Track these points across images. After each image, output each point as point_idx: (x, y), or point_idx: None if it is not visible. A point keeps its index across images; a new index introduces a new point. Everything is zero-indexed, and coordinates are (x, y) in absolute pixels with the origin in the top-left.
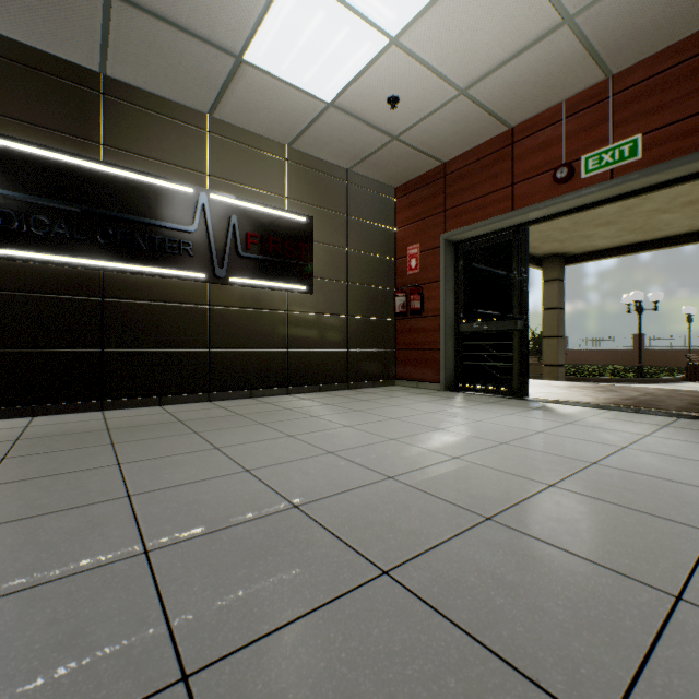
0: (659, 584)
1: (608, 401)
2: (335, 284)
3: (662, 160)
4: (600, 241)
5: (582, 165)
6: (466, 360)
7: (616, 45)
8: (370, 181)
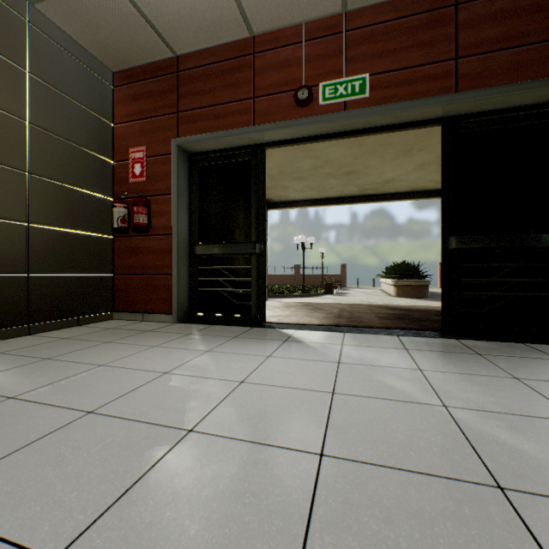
0: None
1: (331, 321)
2: (1, 170)
3: (385, 102)
4: (292, 194)
5: (321, 92)
6: (202, 286)
7: None
8: (73, 43)
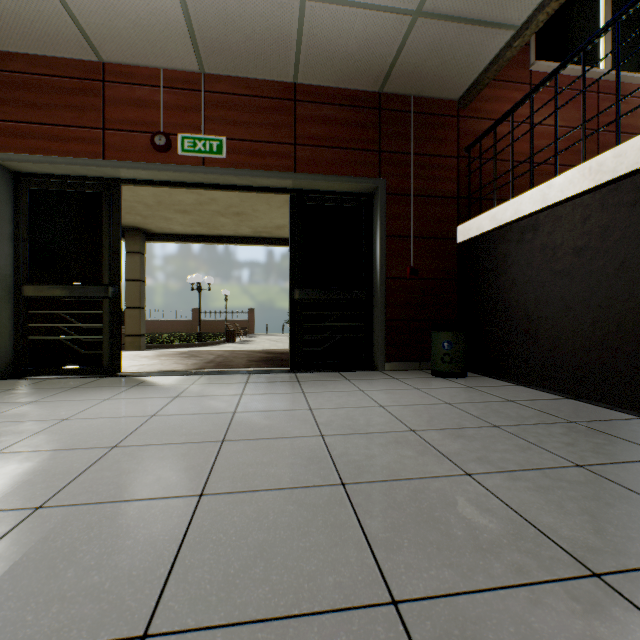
0: (373, 595)
1: (198, 366)
2: None
3: (240, 166)
4: (177, 226)
5: (180, 142)
6: (35, 335)
7: (212, 45)
8: None
